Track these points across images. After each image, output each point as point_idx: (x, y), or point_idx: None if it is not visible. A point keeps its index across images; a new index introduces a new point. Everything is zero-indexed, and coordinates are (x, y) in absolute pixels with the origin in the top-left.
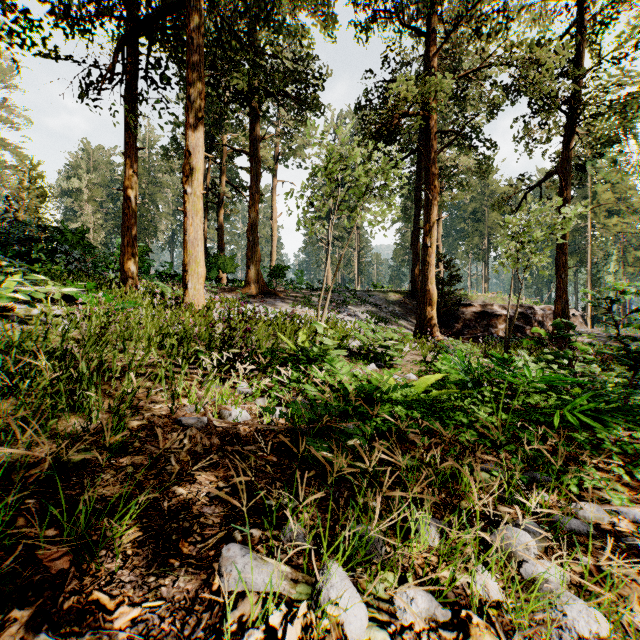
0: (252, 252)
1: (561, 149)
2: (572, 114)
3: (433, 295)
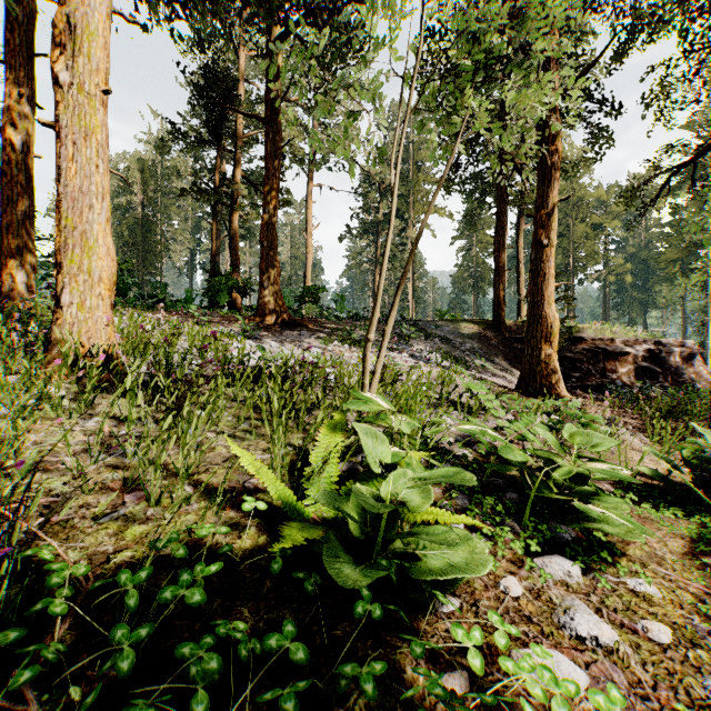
0: (267, 263)
1: None
2: None
3: (553, 324)
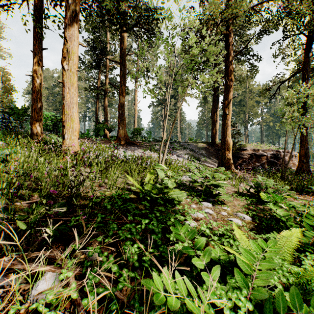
0: (121, 119)
1: (302, 58)
2: (310, 36)
3: (230, 144)
